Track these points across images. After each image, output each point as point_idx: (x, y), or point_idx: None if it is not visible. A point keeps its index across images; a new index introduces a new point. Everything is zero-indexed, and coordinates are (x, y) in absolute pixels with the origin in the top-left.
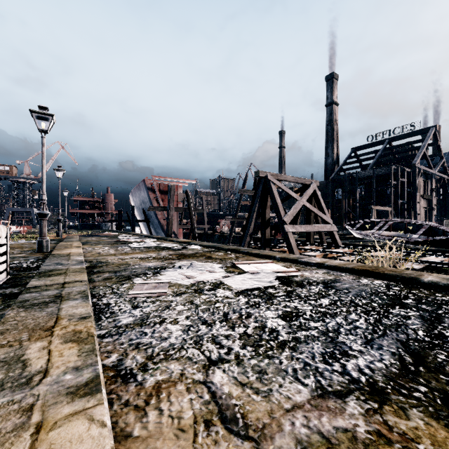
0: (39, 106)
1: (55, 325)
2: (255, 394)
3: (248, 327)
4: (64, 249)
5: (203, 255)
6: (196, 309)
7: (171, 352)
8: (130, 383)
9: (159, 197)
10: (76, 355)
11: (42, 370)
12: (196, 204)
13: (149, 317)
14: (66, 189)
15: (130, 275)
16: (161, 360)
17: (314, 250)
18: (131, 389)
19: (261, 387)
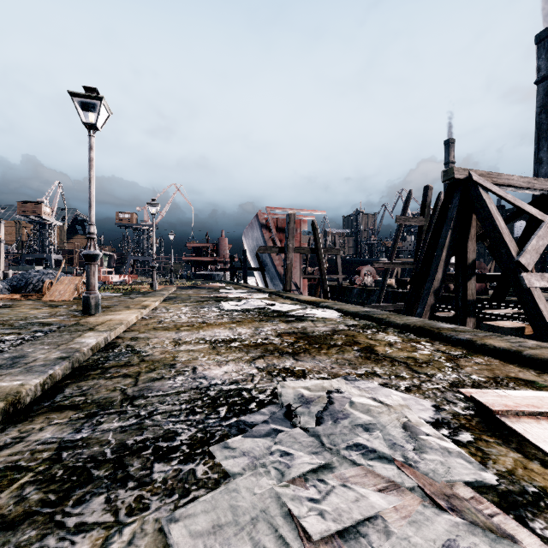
0: (85, 88)
1: None
2: None
3: None
4: (115, 311)
5: (350, 342)
6: None
7: None
8: None
9: (276, 236)
10: None
11: None
12: (326, 245)
13: None
14: (172, 231)
15: (105, 449)
16: None
17: None
18: None
19: None
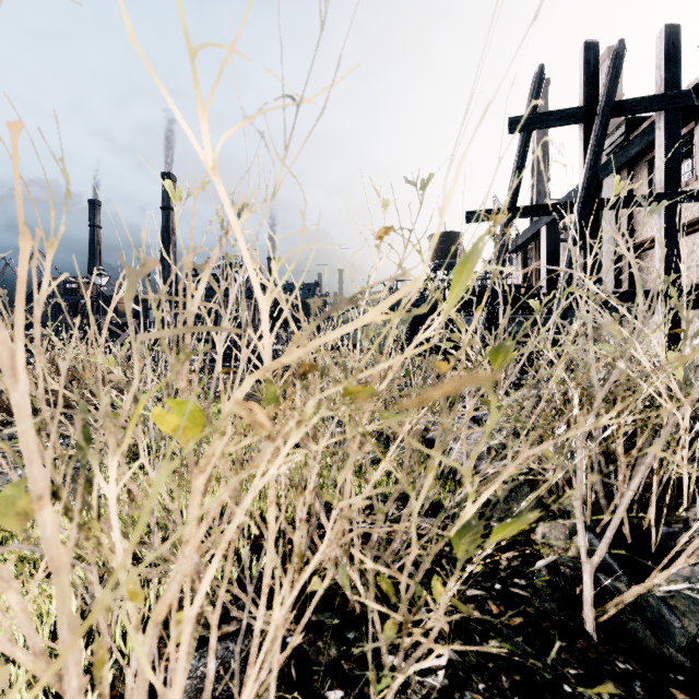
0: None
1: None
2: None
3: None
4: None
5: None
6: None
7: None
8: None
9: None
10: None
11: None
12: None
13: None
14: None
15: None
16: None
17: None
18: None
19: None
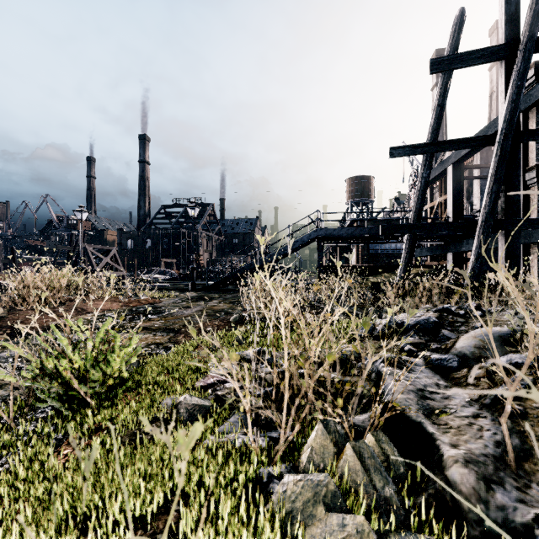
0: None
1: None
2: None
3: None
4: None
5: None
6: None
7: None
8: None
9: None
10: None
11: None
12: None
13: None
14: None
15: None
16: None
17: None
18: None
19: None
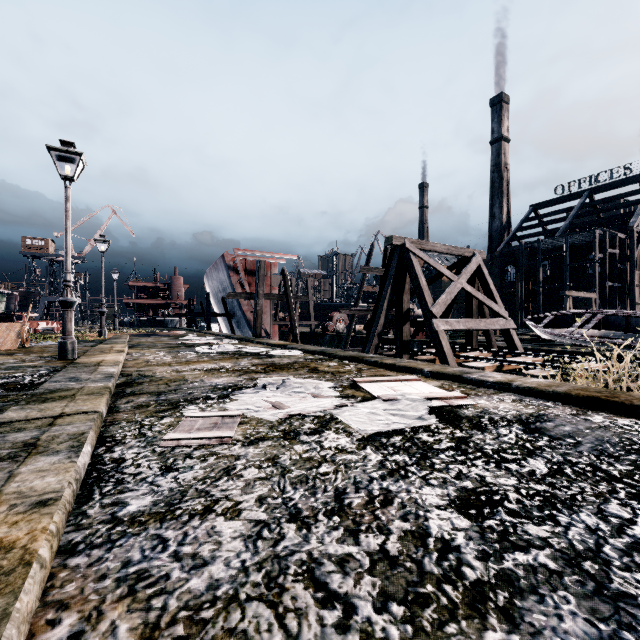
0: (61, 142)
1: None
2: None
3: (387, 535)
4: (97, 355)
5: (304, 366)
6: (280, 477)
7: (205, 614)
8: None
9: (244, 280)
10: None
11: None
12: (298, 290)
13: (186, 496)
14: (115, 269)
15: (180, 400)
16: None
17: (481, 358)
18: None
19: None
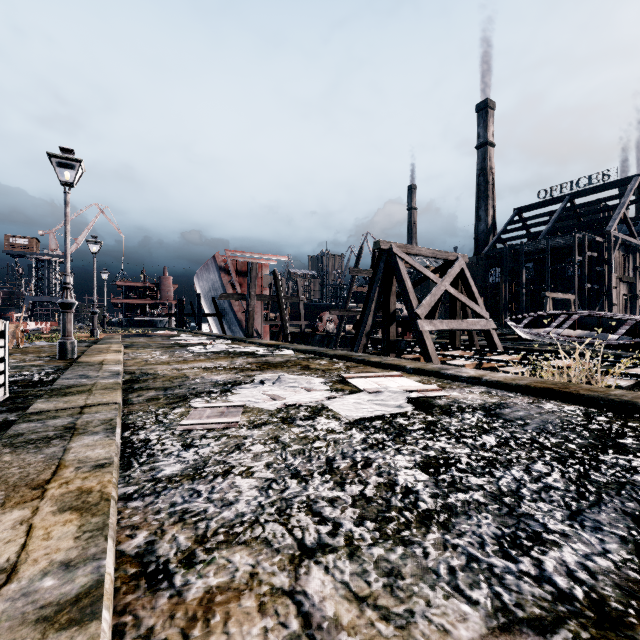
0: (61, 149)
1: (52, 479)
2: (382, 621)
3: (366, 485)
4: (96, 354)
5: (297, 364)
6: (282, 450)
7: (237, 529)
8: (161, 591)
9: (236, 280)
10: (72, 537)
11: (7, 566)
12: (289, 291)
13: (208, 464)
14: (105, 269)
15: (186, 394)
16: (218, 546)
17: (462, 357)
18: (161, 603)
19: (393, 606)
